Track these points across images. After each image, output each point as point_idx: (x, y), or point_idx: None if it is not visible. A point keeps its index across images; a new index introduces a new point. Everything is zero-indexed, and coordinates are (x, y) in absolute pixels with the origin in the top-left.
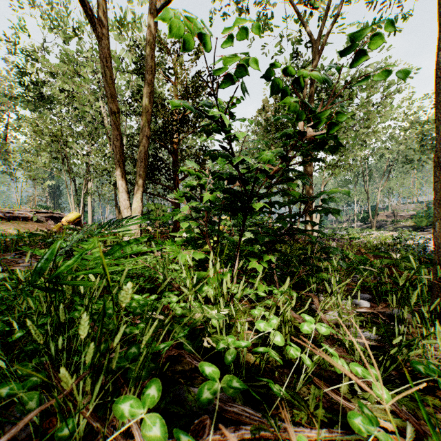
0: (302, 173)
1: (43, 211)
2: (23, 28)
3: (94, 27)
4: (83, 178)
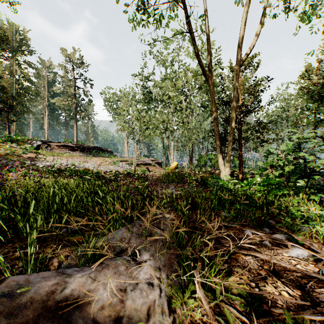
0: None
1: (154, 160)
2: (144, 66)
3: (208, 81)
4: (175, 142)
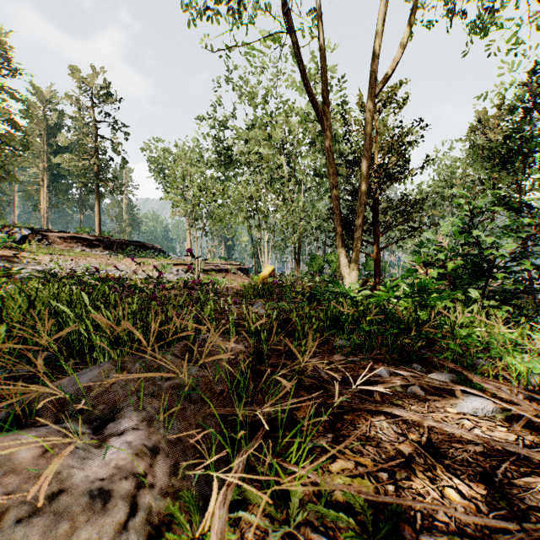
0: (535, 253)
1: (234, 264)
2: (219, 103)
3: (322, 123)
4: (271, 232)
